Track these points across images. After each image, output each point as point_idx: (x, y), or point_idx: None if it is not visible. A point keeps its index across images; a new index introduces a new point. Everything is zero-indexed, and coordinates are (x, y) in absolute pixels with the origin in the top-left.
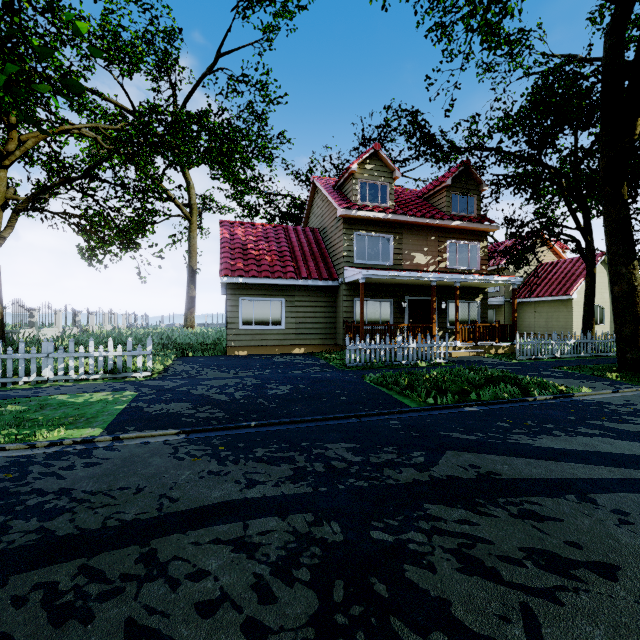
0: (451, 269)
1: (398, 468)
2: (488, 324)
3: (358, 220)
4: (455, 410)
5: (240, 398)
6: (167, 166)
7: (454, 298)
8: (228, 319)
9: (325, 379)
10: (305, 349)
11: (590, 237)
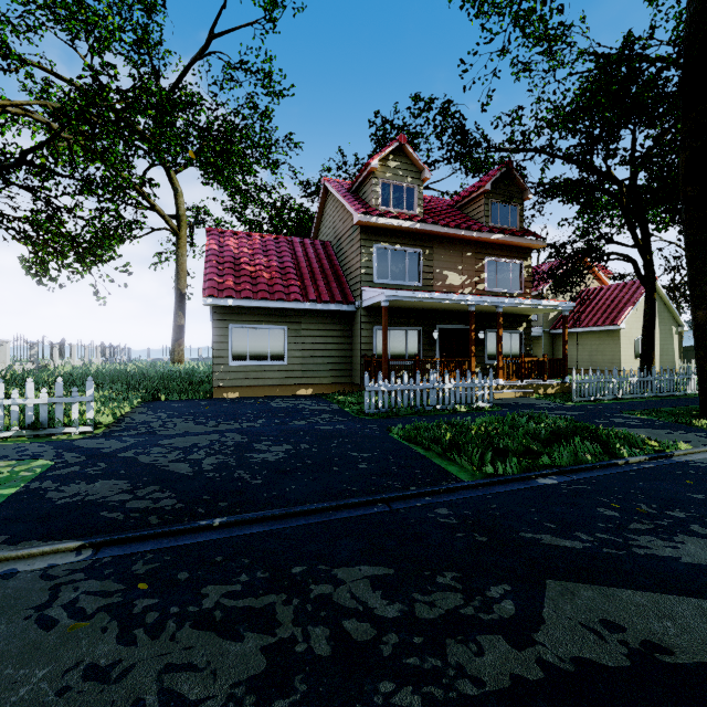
0: (490, 292)
1: (473, 638)
2: (535, 358)
3: (379, 229)
4: (526, 484)
5: (209, 469)
6: (134, 154)
7: (494, 327)
8: (214, 352)
9: (337, 433)
10: (313, 389)
11: (649, 256)
